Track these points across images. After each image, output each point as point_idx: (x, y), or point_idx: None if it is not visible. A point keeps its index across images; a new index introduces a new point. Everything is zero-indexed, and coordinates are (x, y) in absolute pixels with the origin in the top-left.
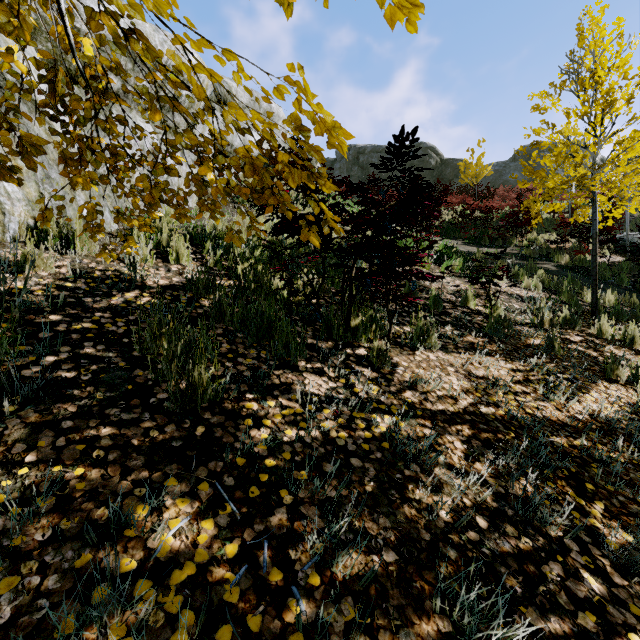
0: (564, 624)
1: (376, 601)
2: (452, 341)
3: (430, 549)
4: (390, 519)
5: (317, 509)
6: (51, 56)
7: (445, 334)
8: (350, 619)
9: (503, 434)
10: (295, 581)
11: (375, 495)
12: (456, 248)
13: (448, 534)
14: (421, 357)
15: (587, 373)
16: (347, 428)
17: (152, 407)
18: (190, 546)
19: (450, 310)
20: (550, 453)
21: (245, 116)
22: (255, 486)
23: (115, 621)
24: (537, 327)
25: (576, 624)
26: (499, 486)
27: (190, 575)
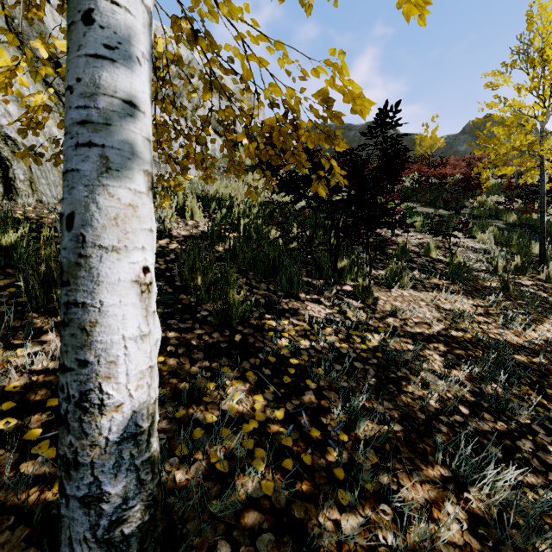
0: (538, 479)
1: (391, 453)
2: (420, 282)
3: (426, 424)
4: (392, 403)
5: (335, 393)
6: None
7: (413, 277)
8: (375, 463)
9: (472, 351)
10: (330, 437)
11: (377, 387)
12: (416, 209)
13: (438, 416)
14: (396, 293)
15: (539, 309)
16: (347, 341)
17: (199, 320)
18: (250, 410)
19: (415, 258)
20: (513, 366)
21: (281, 93)
22: (287, 376)
23: (213, 449)
24: (492, 273)
25: (548, 480)
26: (474, 387)
27: (255, 428)
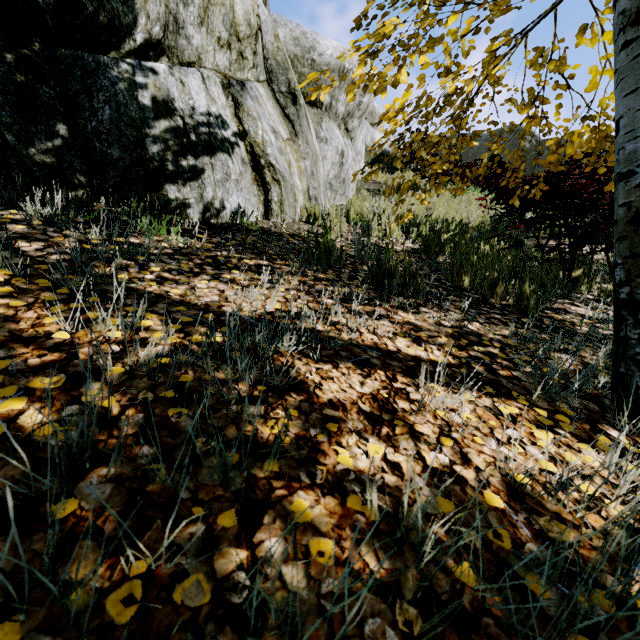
0: None
1: None
2: None
3: None
4: None
5: None
6: (492, 78)
7: None
8: None
9: None
10: None
11: None
12: None
13: None
14: None
15: None
16: None
17: (501, 309)
18: None
19: None
20: None
21: None
22: None
23: None
24: None
25: None
26: None
27: None
